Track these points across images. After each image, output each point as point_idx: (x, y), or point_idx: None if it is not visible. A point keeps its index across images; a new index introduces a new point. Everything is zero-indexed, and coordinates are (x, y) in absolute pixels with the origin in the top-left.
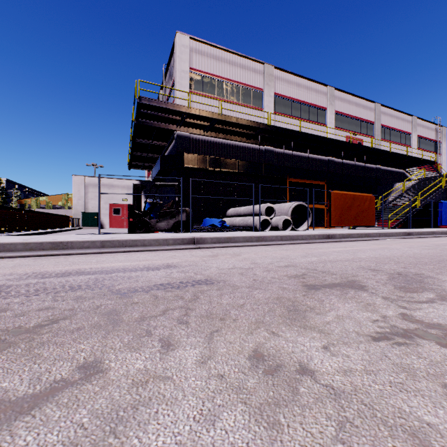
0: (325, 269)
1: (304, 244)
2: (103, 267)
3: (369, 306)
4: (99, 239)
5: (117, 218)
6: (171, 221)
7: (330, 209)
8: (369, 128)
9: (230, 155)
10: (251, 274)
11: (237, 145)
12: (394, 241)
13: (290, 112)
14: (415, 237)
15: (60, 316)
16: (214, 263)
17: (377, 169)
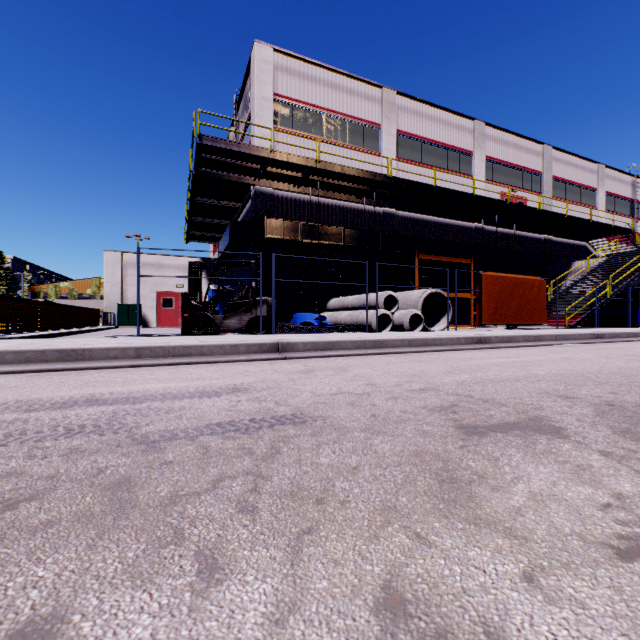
0: (486, 396)
1: (444, 352)
2: (131, 390)
3: (582, 473)
4: (133, 346)
5: (169, 312)
6: (245, 317)
7: (480, 300)
8: (535, 182)
9: (332, 220)
10: (367, 404)
11: (343, 206)
12: (580, 347)
13: (419, 158)
14: (610, 340)
15: (26, 491)
16: (308, 384)
17: (547, 241)
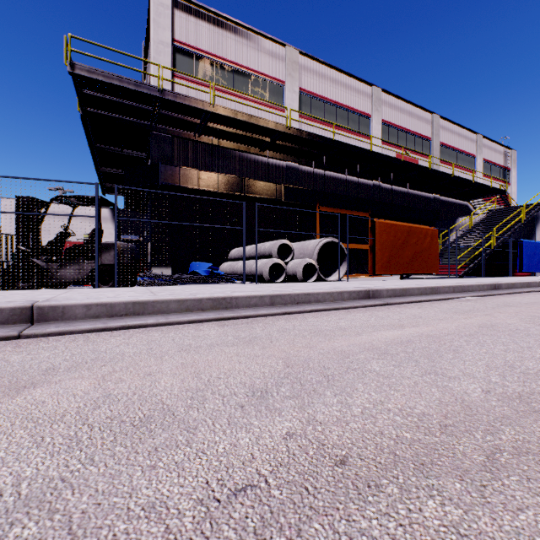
0: None
1: (314, 315)
2: None
3: None
4: None
5: None
6: (86, 266)
7: (374, 248)
8: (426, 146)
9: (235, 172)
10: None
11: (247, 158)
12: (485, 302)
13: (322, 117)
14: (509, 292)
15: None
16: None
17: (435, 199)
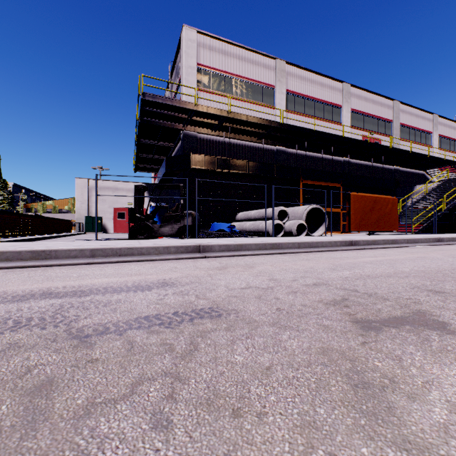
0: (369, 291)
1: (325, 252)
2: (80, 284)
3: None
4: (88, 247)
5: (122, 222)
6: (175, 226)
7: (349, 213)
8: (387, 127)
9: (239, 156)
10: (271, 298)
11: (247, 145)
12: (427, 248)
13: (303, 110)
14: (448, 243)
15: None
16: (223, 279)
17: (396, 170)
